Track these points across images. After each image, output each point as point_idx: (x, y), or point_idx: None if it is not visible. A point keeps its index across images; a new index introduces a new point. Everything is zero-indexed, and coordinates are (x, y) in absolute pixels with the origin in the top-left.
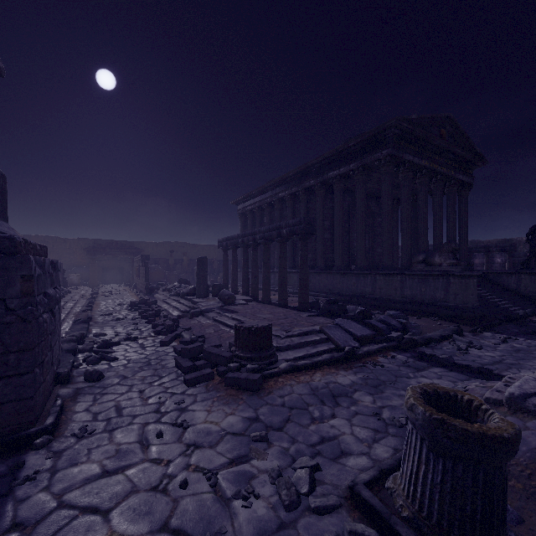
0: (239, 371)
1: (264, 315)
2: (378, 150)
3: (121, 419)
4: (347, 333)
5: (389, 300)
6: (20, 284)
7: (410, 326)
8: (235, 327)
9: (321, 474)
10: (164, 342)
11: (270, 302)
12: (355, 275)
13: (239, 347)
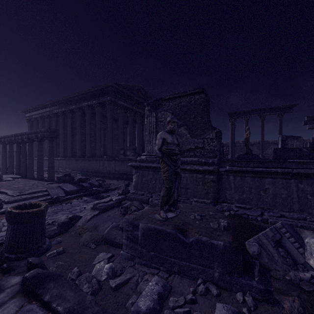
0: None
1: (17, 185)
2: (106, 96)
3: None
4: (63, 190)
5: (110, 173)
6: None
7: (103, 184)
8: None
9: None
10: None
11: (33, 178)
12: (95, 160)
13: None
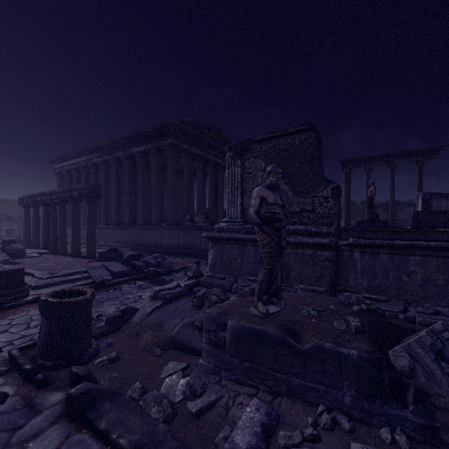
0: None
1: (46, 264)
2: (165, 138)
3: None
4: (108, 271)
5: (171, 247)
6: None
7: (164, 263)
8: None
9: (1, 353)
10: None
11: (66, 254)
12: (150, 229)
13: None
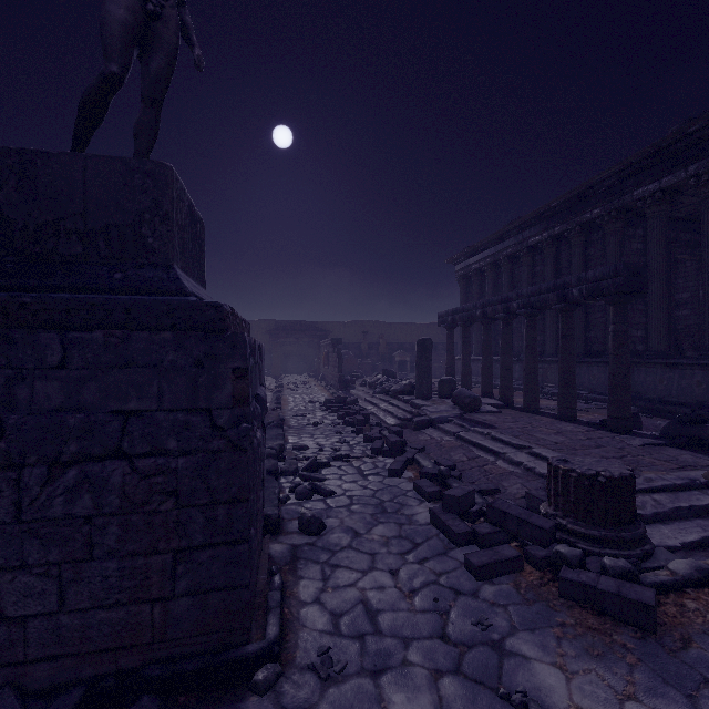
0: (584, 566)
1: (548, 436)
2: None
3: (384, 643)
4: None
5: None
6: (231, 383)
7: None
8: (554, 470)
9: None
10: (394, 470)
11: (537, 411)
12: (701, 367)
13: (564, 511)
